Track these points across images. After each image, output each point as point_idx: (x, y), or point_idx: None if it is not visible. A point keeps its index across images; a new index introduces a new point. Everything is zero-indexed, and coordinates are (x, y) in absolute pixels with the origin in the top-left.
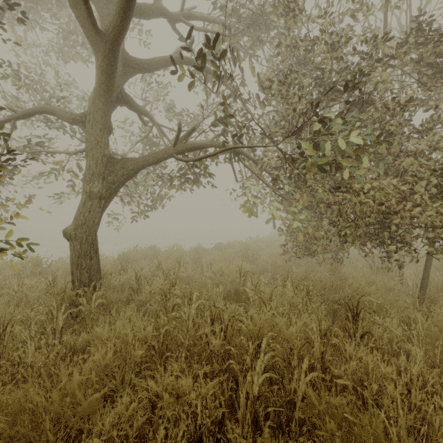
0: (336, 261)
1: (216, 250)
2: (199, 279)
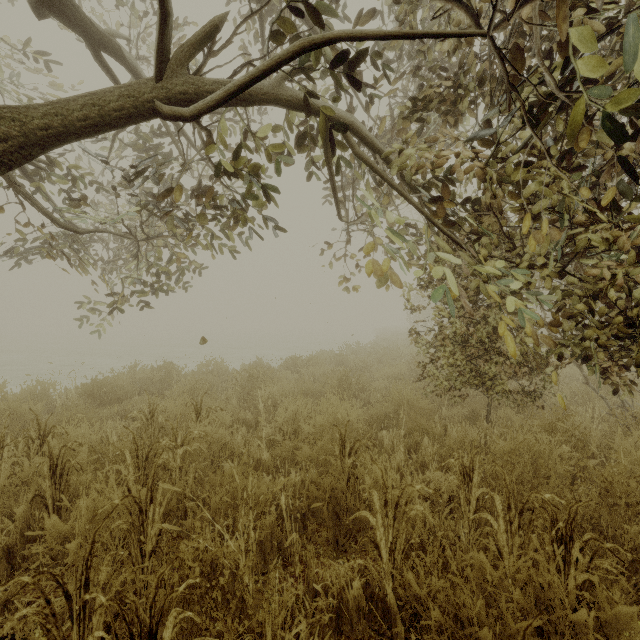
0: (533, 398)
1: (287, 370)
2: (231, 469)
